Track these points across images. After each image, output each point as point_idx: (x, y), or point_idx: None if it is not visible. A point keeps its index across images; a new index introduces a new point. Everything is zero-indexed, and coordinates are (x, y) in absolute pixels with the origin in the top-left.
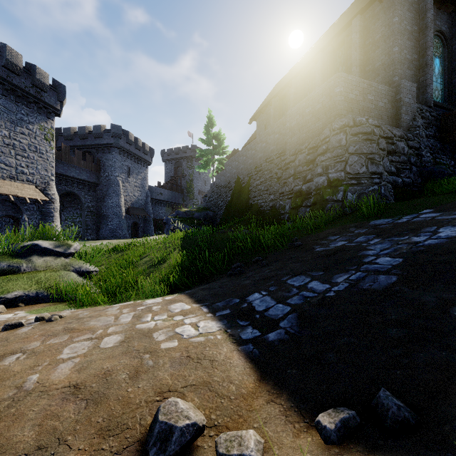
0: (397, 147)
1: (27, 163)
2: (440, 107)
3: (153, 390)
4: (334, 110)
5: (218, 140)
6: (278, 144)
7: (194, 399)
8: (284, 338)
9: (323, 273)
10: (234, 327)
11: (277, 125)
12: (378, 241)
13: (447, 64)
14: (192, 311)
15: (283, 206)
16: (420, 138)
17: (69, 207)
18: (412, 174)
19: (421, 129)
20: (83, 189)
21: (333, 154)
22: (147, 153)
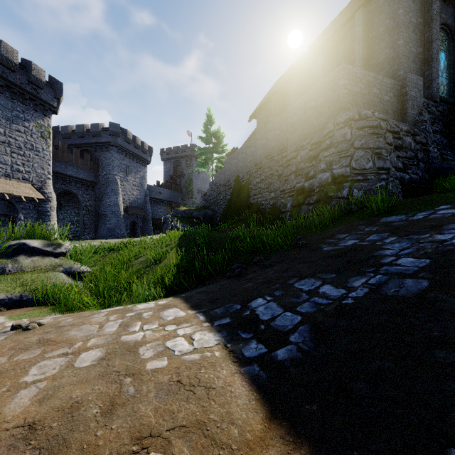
0: (404, 142)
1: (23, 161)
2: (446, 103)
3: (130, 433)
4: (338, 104)
5: (217, 138)
6: (279, 140)
7: (183, 450)
8: (297, 356)
9: (336, 276)
10: (235, 340)
11: (278, 121)
12: (395, 239)
13: (452, 58)
14: (187, 319)
15: (285, 204)
16: (426, 133)
17: (67, 206)
18: (420, 170)
19: (428, 124)
20: (80, 188)
21: (338, 149)
22: (146, 152)
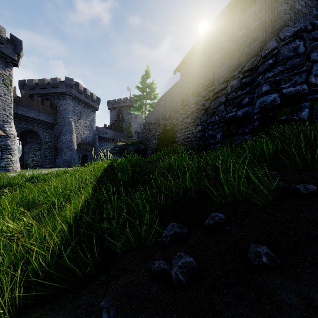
0: None
1: None
2: None
3: None
4: (278, 22)
5: (149, 87)
6: (204, 77)
7: None
8: None
9: None
10: None
11: (204, 59)
12: None
13: None
14: None
15: (213, 135)
16: None
17: (31, 142)
18: None
19: None
20: (41, 128)
21: (287, 66)
22: (95, 101)
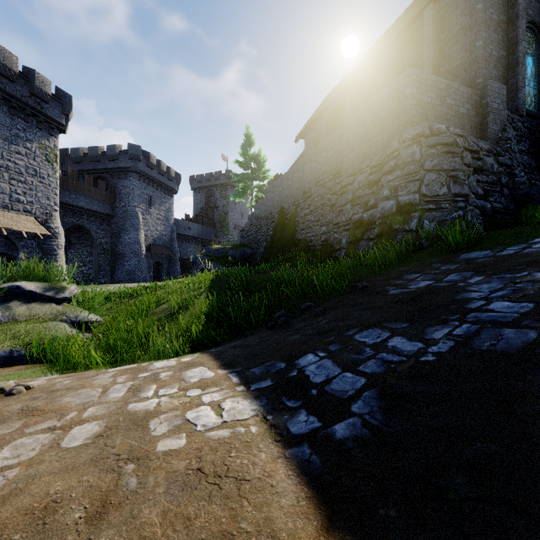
0: (485, 164)
1: (24, 189)
2: (534, 118)
3: None
4: (404, 117)
5: (257, 162)
6: (331, 163)
7: None
8: (362, 434)
9: (409, 326)
10: (277, 411)
11: (330, 140)
12: (481, 279)
13: None
14: (216, 382)
15: (339, 240)
16: (511, 153)
17: (77, 244)
18: (504, 198)
19: (513, 142)
20: (94, 222)
21: (404, 172)
22: (173, 179)
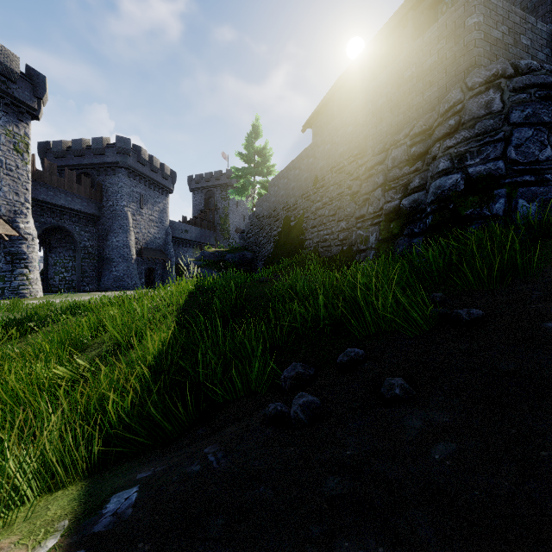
0: None
1: None
2: None
3: None
4: (465, 59)
5: (259, 155)
6: (351, 141)
7: None
8: None
9: None
10: None
11: (350, 112)
12: None
13: None
14: None
15: (365, 237)
16: None
17: (59, 247)
18: None
19: None
20: (77, 223)
21: (475, 131)
22: (167, 177)
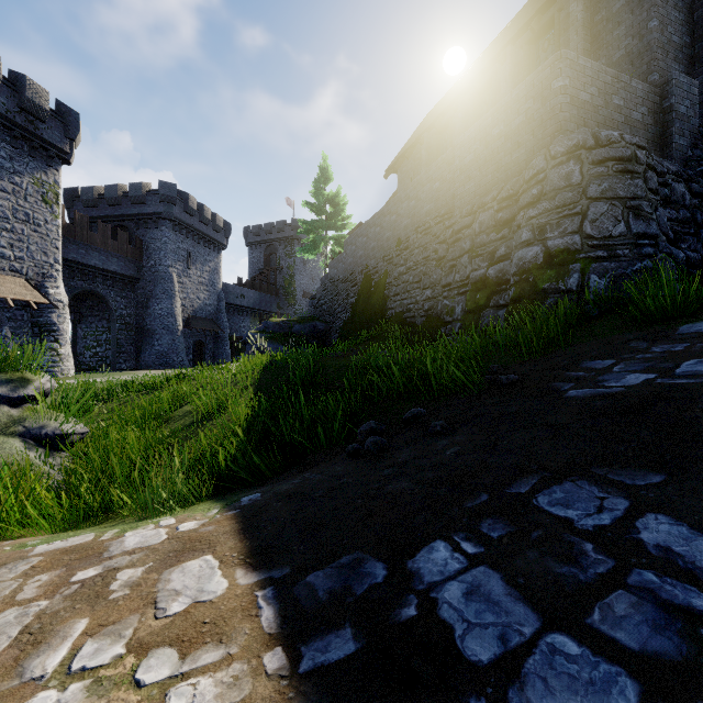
0: (674, 193)
1: (11, 240)
2: None
3: None
4: (551, 123)
5: (333, 205)
6: (438, 199)
7: None
8: None
9: (668, 482)
10: None
11: (437, 166)
12: None
13: None
14: (222, 621)
15: (451, 308)
16: None
17: (90, 317)
18: (701, 244)
19: None
20: (112, 287)
21: (556, 203)
22: (220, 230)
